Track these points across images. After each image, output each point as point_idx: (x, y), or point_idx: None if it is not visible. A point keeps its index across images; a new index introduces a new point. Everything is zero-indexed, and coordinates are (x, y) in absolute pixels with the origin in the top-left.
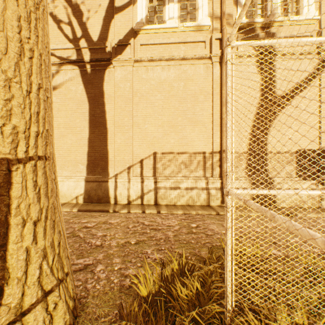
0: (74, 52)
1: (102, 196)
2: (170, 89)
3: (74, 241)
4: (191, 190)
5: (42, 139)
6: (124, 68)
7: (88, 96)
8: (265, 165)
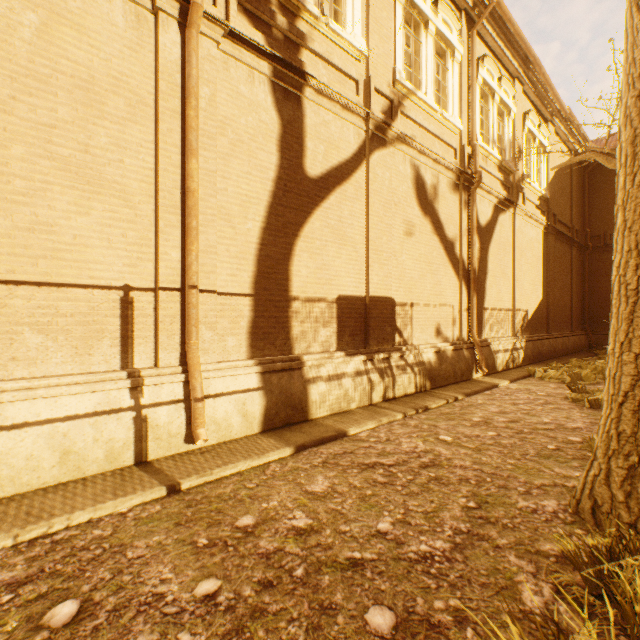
0: None
1: None
2: None
3: None
4: (71, 425)
5: None
6: None
7: None
8: (288, 327)
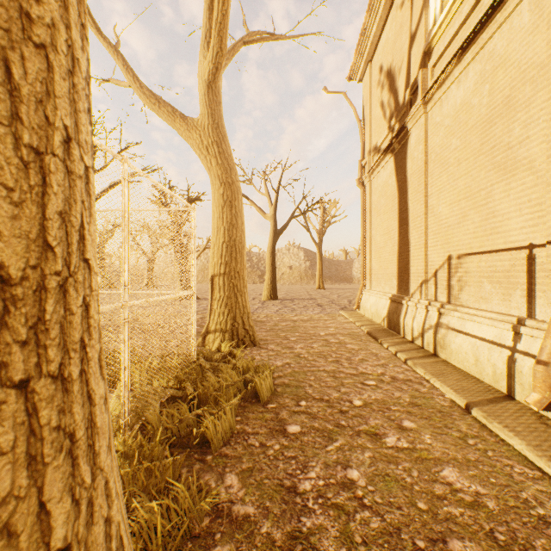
0: (390, 135)
1: (395, 322)
2: (467, 116)
3: (297, 341)
4: (480, 344)
5: (224, 266)
6: (417, 125)
7: (397, 186)
8: None
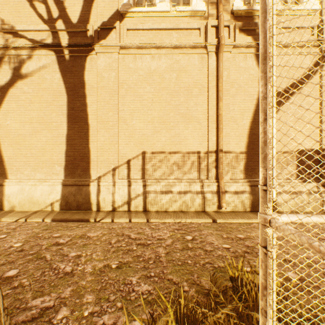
0: (49, 34)
1: (82, 202)
2: (161, 80)
3: (36, 267)
4: (184, 194)
5: None
6: (108, 55)
7: (66, 87)
8: None
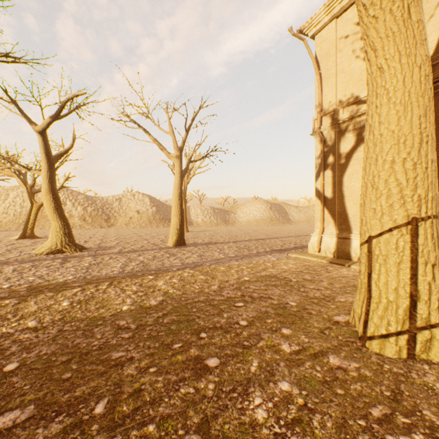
0: None
1: None
2: None
3: None
4: None
5: (433, 202)
6: None
7: None
8: None
